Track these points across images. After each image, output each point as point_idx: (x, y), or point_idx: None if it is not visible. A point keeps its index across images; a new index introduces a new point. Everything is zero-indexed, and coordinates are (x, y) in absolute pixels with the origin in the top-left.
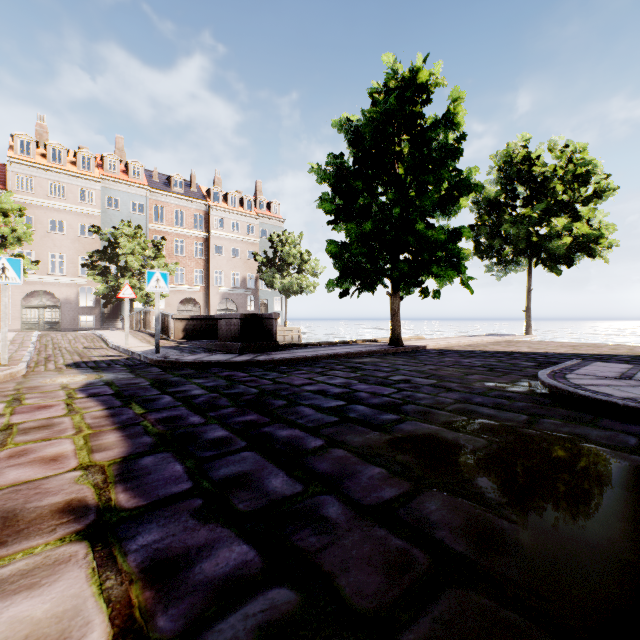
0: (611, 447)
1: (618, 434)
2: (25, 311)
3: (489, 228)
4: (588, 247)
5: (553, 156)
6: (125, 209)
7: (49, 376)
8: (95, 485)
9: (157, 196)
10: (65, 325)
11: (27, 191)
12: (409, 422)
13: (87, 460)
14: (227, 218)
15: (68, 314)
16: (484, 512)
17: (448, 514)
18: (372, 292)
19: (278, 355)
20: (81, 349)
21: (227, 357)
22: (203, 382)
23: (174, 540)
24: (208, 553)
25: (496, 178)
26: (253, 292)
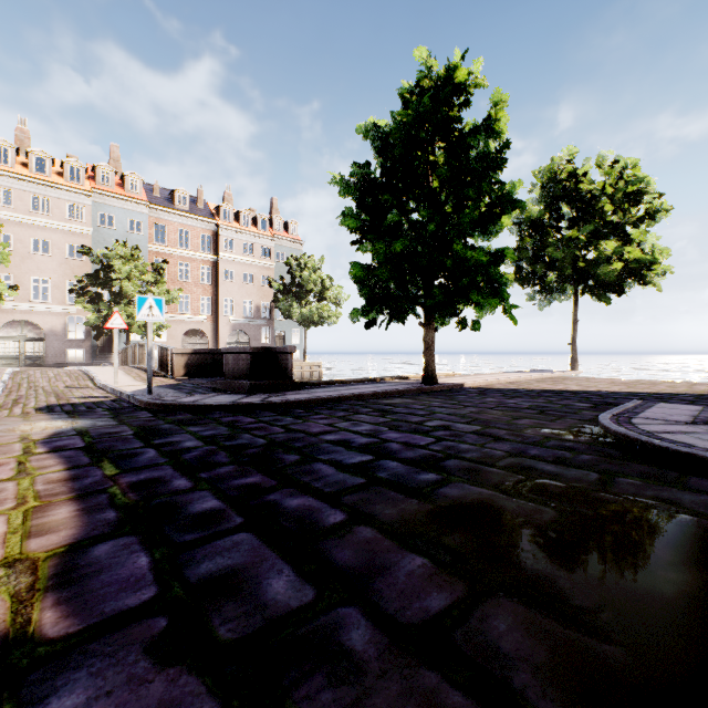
0: None
1: None
2: (2, 344)
3: (531, 252)
4: (640, 273)
5: (601, 173)
6: (121, 227)
7: (10, 423)
8: (14, 595)
9: (158, 213)
10: (50, 360)
11: (5, 205)
12: (454, 484)
13: (17, 550)
14: (238, 239)
15: (54, 347)
16: (576, 634)
17: (525, 639)
18: (403, 322)
19: (294, 396)
20: (61, 389)
21: (233, 398)
22: (200, 430)
23: (108, 704)
24: None
25: (539, 197)
26: (268, 323)
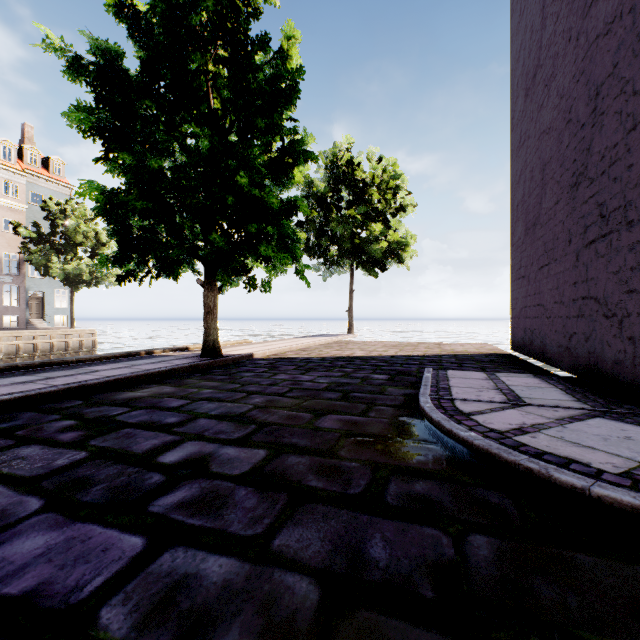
0: None
1: None
2: None
3: (318, 225)
4: (398, 254)
5: (370, 167)
6: None
7: None
8: None
9: None
10: None
11: None
12: None
13: None
14: None
15: None
16: None
17: None
18: (175, 278)
19: None
20: None
21: None
22: None
23: None
24: None
25: (323, 178)
26: (15, 280)
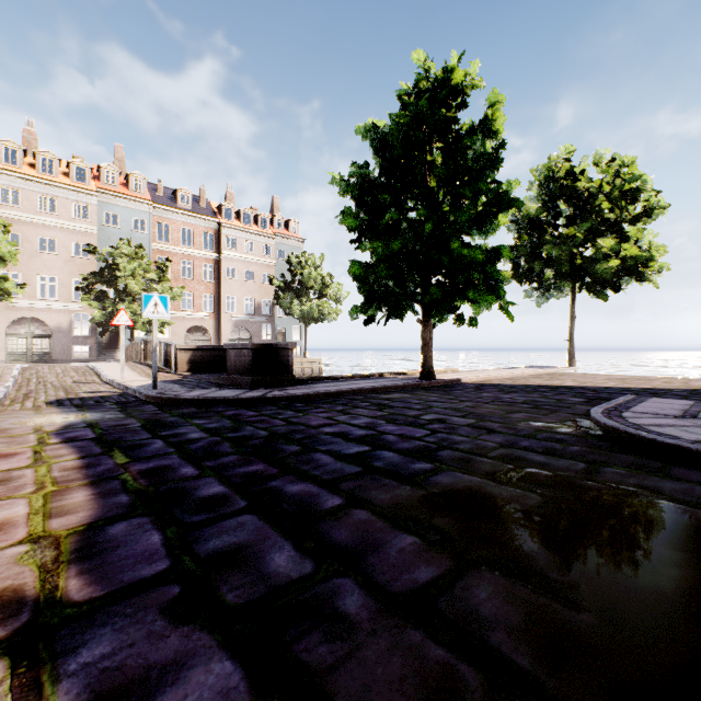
0: (691, 504)
1: (696, 487)
2: (11, 340)
3: (529, 249)
4: (637, 270)
5: (598, 171)
6: (125, 226)
7: (23, 416)
8: (41, 566)
9: (161, 212)
10: (57, 356)
11: (13, 205)
12: (446, 473)
13: (40, 529)
14: (240, 237)
15: (60, 344)
16: (550, 601)
17: (503, 605)
18: (401, 319)
19: (294, 390)
20: (69, 384)
21: (235, 393)
22: (204, 423)
23: (131, 654)
24: (175, 676)
25: (536, 195)
26: (269, 320)
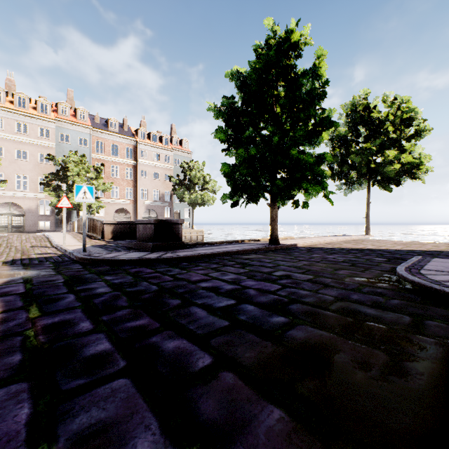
0: None
1: None
2: None
3: (340, 158)
4: (411, 172)
5: (385, 106)
6: (74, 143)
7: None
8: None
9: (98, 134)
10: (28, 228)
11: None
12: (299, 327)
13: None
14: (150, 150)
15: (30, 220)
16: None
17: None
18: (256, 203)
19: (182, 253)
20: (28, 247)
21: (140, 255)
22: (112, 279)
23: None
24: None
25: (344, 122)
26: (169, 204)
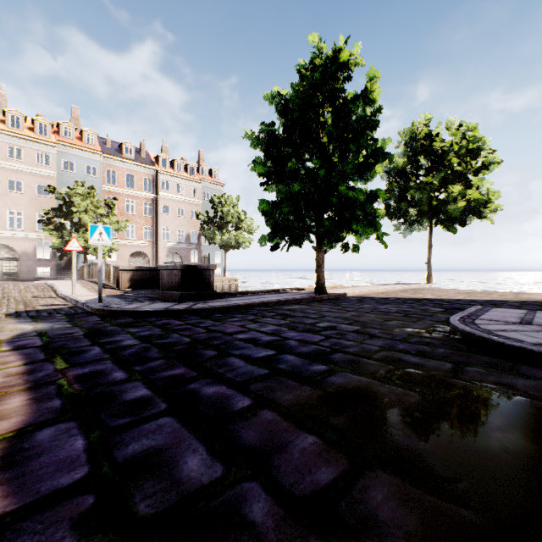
0: None
1: None
2: None
3: (397, 193)
4: (478, 210)
5: (449, 134)
6: (80, 172)
7: None
8: None
9: (110, 161)
10: (23, 275)
11: None
12: (339, 373)
13: None
14: (173, 182)
15: (26, 265)
16: (440, 502)
17: (399, 508)
18: (300, 246)
19: (214, 303)
20: (29, 298)
21: (166, 305)
22: (138, 331)
23: None
24: None
25: (403, 151)
26: (196, 247)
